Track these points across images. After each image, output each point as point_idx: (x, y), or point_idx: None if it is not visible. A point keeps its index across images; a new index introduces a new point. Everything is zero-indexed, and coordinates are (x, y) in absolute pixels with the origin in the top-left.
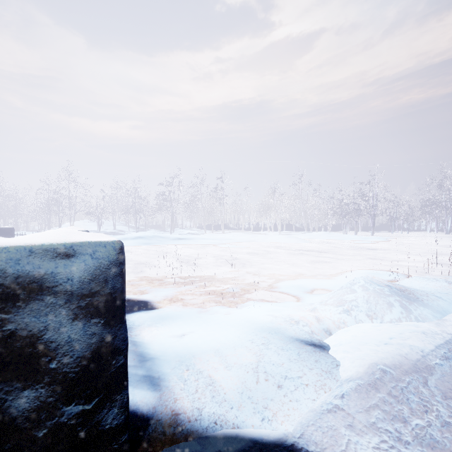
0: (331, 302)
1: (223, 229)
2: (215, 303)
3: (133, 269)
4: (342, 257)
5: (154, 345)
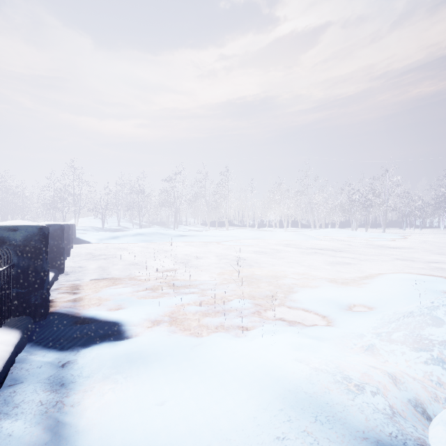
0: (401, 340)
1: (227, 225)
2: (214, 328)
3: (122, 271)
4: (363, 257)
5: (93, 440)
